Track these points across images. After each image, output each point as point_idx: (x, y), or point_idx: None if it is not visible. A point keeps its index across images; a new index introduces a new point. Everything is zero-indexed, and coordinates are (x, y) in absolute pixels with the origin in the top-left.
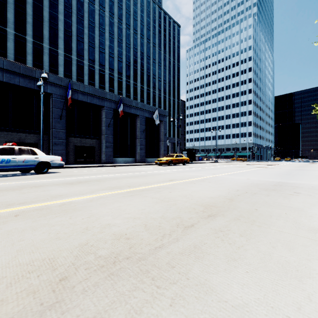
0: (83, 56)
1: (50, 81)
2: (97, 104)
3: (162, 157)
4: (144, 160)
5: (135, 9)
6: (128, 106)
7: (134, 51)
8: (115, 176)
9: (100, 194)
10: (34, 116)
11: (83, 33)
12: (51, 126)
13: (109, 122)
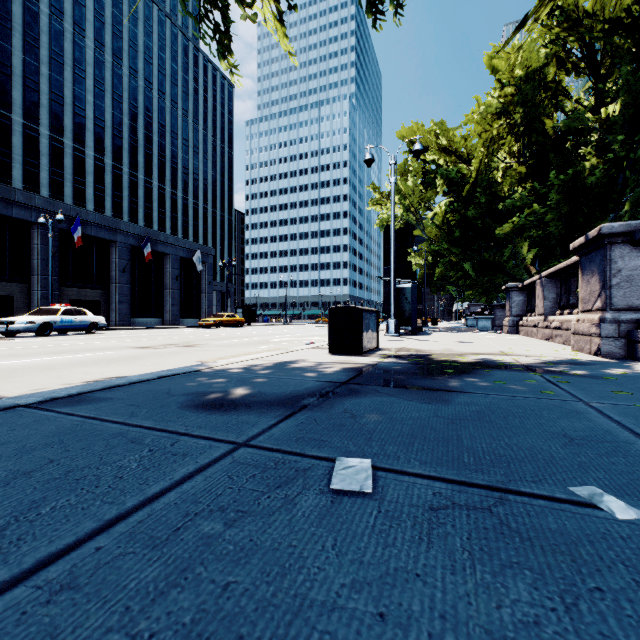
0: (38, 118)
1: (38, 205)
2: (106, 238)
3: (205, 317)
4: (177, 322)
5: (149, 42)
6: (154, 241)
7: (146, 121)
8: (176, 333)
9: (190, 336)
10: (6, 254)
11: (38, 73)
12: (36, 271)
13: (124, 265)
